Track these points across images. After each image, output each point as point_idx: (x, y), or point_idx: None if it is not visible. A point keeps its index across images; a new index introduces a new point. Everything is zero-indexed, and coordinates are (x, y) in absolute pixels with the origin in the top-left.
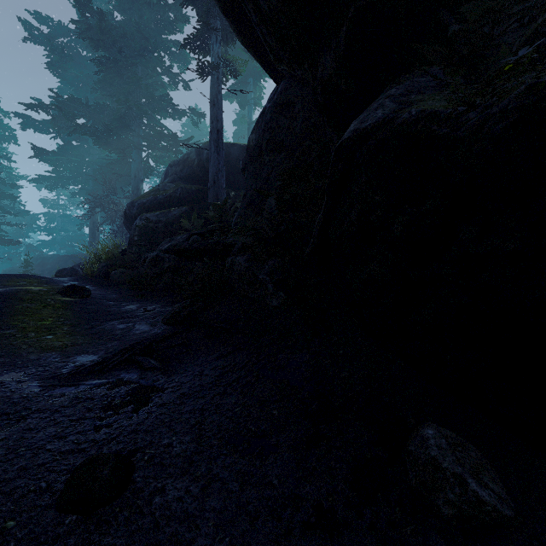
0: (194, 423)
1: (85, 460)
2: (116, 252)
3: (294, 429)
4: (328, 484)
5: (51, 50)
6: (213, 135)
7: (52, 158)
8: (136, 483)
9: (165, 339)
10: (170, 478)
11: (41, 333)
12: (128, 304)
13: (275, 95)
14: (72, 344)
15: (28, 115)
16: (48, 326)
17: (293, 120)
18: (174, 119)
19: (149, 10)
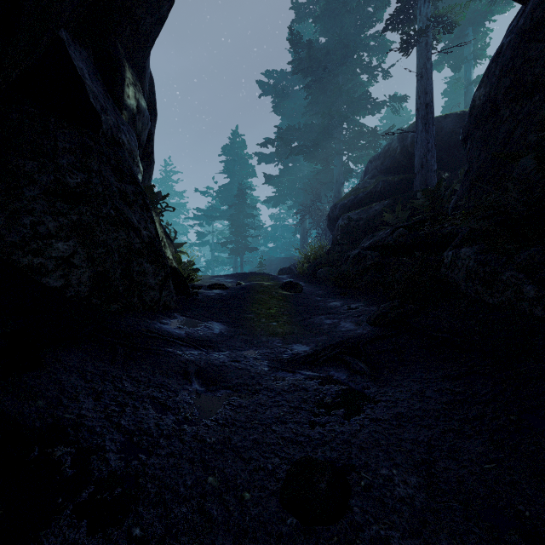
0: (420, 460)
1: (302, 457)
2: (321, 253)
3: None
4: None
5: (275, 95)
6: (420, 112)
7: (276, 181)
8: (354, 513)
9: (371, 341)
10: (394, 529)
11: (269, 320)
12: (332, 300)
13: (519, 20)
14: (289, 332)
15: (262, 152)
16: (273, 314)
17: None
18: (373, 115)
19: (349, 17)
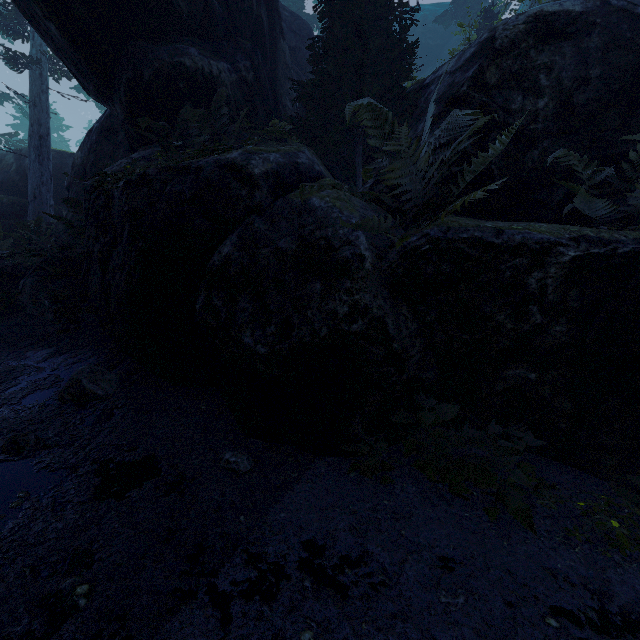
0: None
1: None
2: None
3: (4, 386)
4: (4, 402)
5: None
6: (34, 140)
7: None
8: None
9: None
10: None
11: None
12: None
13: (103, 116)
14: None
15: None
16: None
17: (116, 148)
18: None
19: None
